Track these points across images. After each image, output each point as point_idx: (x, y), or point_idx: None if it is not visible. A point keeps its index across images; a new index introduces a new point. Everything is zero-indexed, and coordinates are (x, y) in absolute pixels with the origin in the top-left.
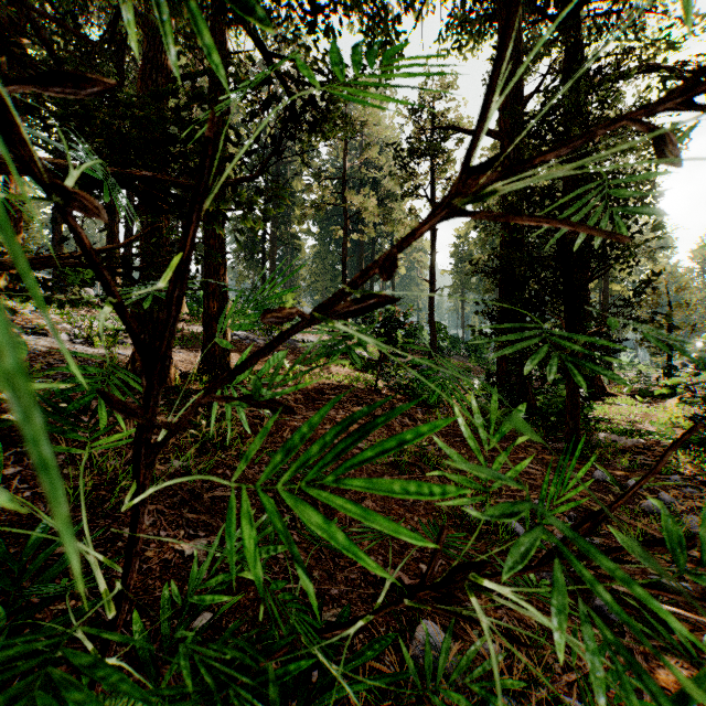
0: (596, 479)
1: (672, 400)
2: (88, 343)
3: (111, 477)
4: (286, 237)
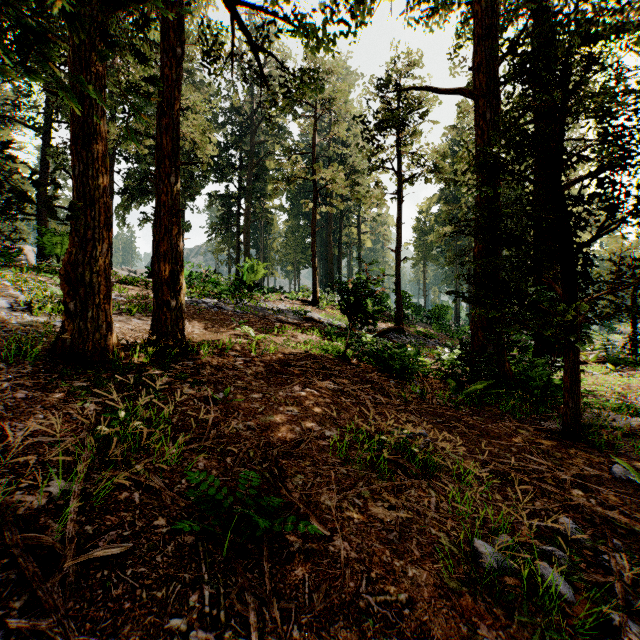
0: (616, 477)
1: None
2: (32, 311)
3: None
4: (259, 212)
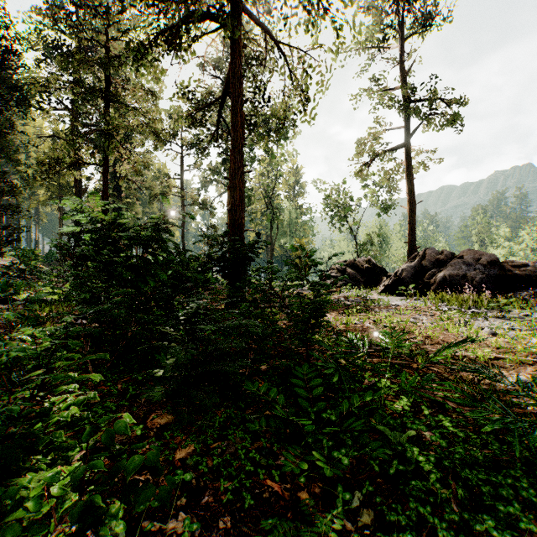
0: None
1: None
2: None
3: None
4: None
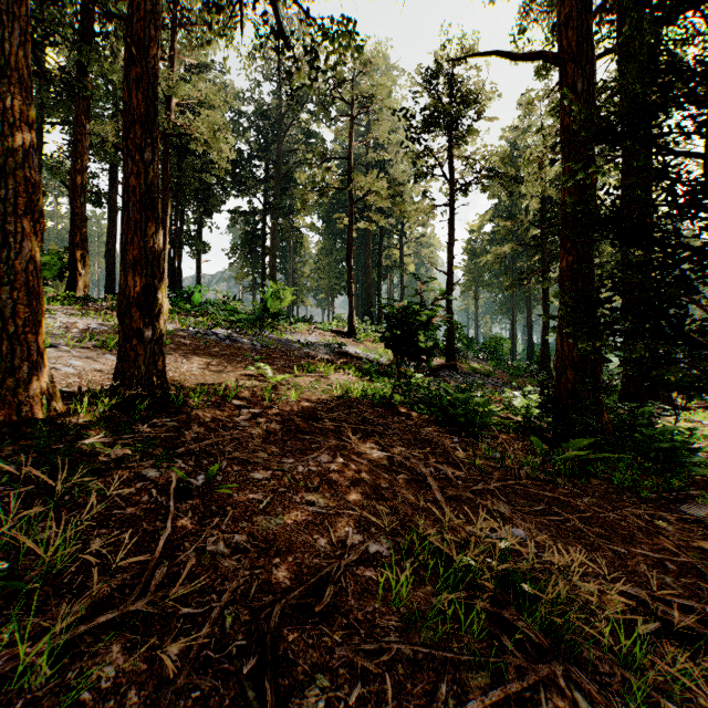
0: None
1: None
2: None
3: None
4: (287, 230)
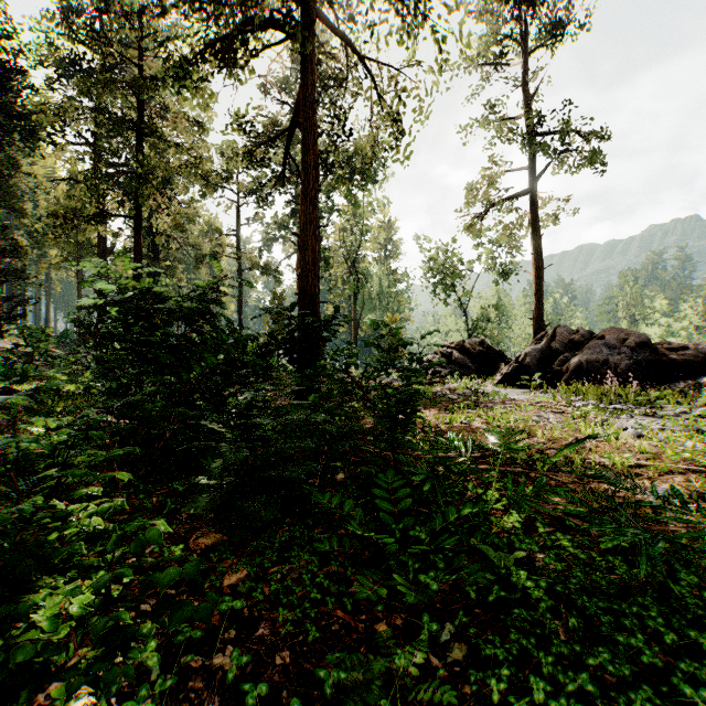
0: None
1: None
2: None
3: None
4: None
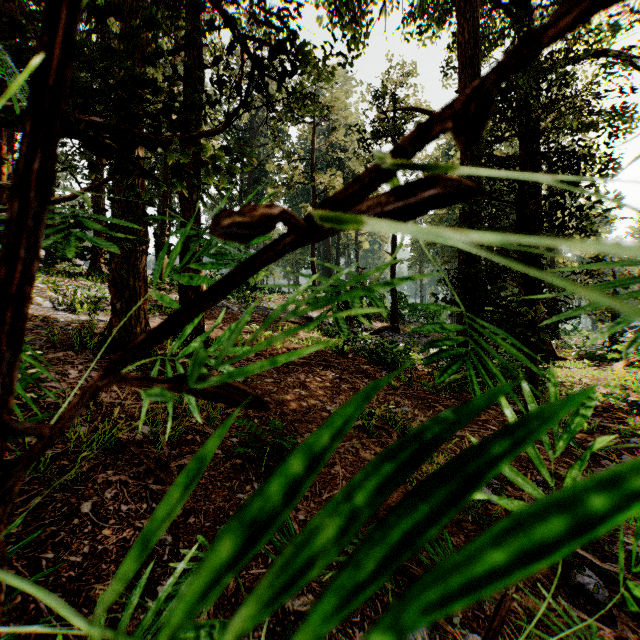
0: None
1: (618, 364)
2: (71, 310)
3: (77, 445)
4: None
